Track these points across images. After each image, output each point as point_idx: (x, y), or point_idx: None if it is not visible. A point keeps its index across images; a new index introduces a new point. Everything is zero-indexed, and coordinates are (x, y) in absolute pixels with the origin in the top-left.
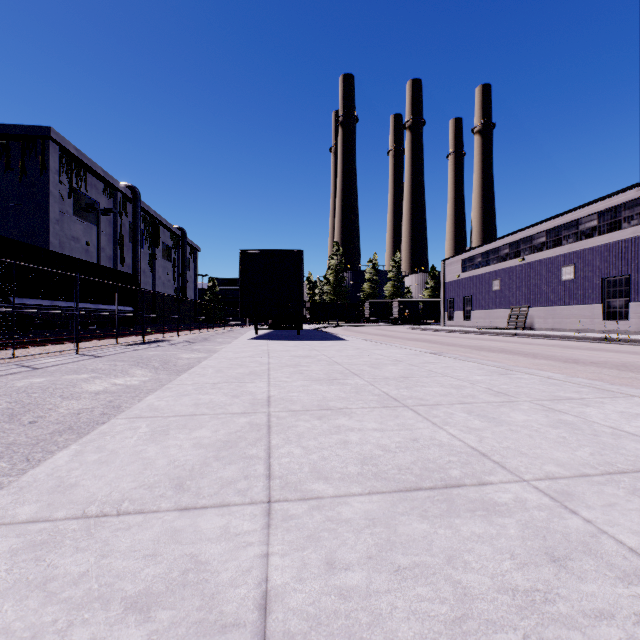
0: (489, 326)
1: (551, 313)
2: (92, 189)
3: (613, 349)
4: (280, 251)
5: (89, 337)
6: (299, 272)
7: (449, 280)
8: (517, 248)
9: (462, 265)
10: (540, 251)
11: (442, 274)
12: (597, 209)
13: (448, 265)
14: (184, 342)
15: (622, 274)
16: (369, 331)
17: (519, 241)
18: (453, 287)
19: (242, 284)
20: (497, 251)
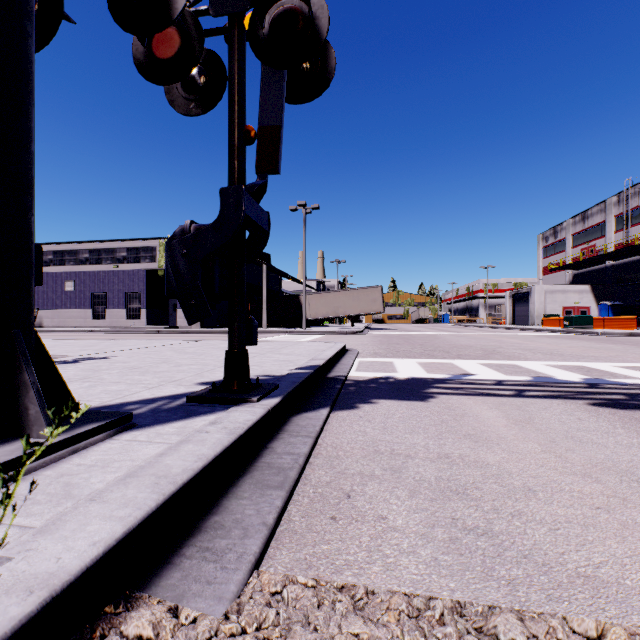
0: None
1: (58, 314)
2: None
3: (92, 335)
4: None
5: None
6: None
7: None
8: None
9: None
10: (49, 266)
11: None
12: (89, 247)
13: None
14: None
15: (103, 292)
16: None
17: None
18: None
19: None
20: None
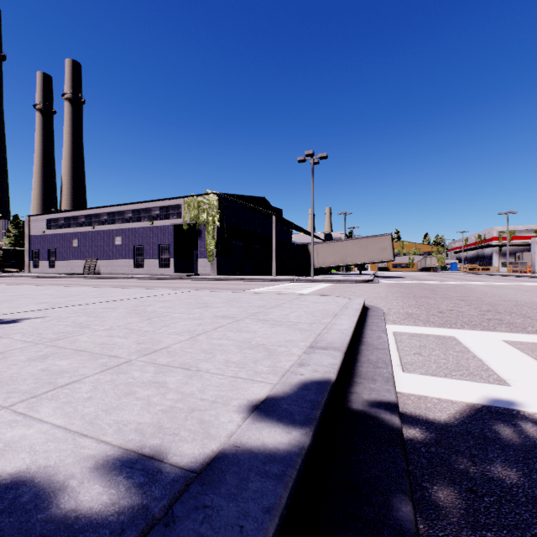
0: (71, 272)
1: (110, 264)
2: None
3: (126, 281)
4: None
5: None
6: None
7: (35, 234)
8: (91, 219)
9: (48, 223)
10: (105, 225)
11: (28, 228)
12: (132, 208)
13: (34, 221)
14: None
15: (142, 244)
16: None
17: (92, 215)
18: (39, 240)
19: None
20: (77, 218)
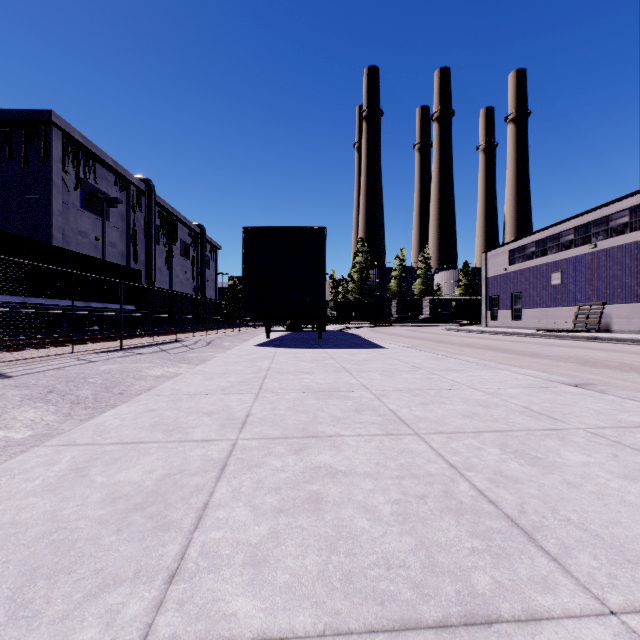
0: (546, 327)
1: (638, 311)
2: (102, 181)
3: None
4: (295, 229)
5: (43, 343)
6: (320, 256)
7: (493, 274)
8: (586, 233)
9: (509, 257)
10: (620, 234)
11: (484, 268)
12: None
13: (491, 257)
14: (180, 347)
15: None
16: (401, 333)
17: (589, 224)
18: (498, 282)
19: (245, 273)
20: (557, 238)
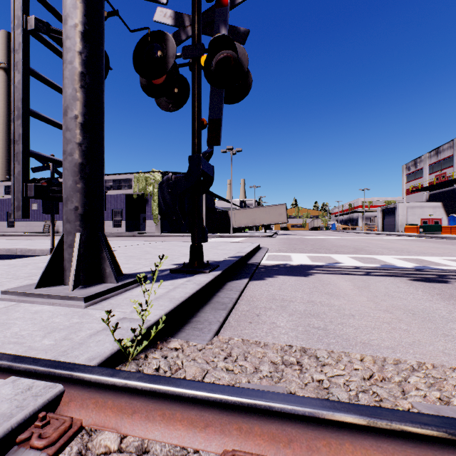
0: (30, 231)
1: None
2: None
3: None
4: None
5: None
6: None
7: None
8: None
9: (6, 189)
10: None
11: None
12: None
13: None
14: None
15: None
16: None
17: None
18: None
19: None
20: None
